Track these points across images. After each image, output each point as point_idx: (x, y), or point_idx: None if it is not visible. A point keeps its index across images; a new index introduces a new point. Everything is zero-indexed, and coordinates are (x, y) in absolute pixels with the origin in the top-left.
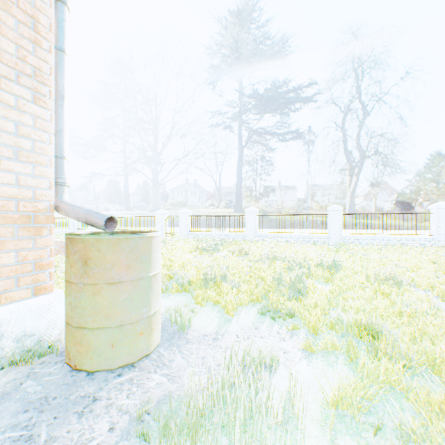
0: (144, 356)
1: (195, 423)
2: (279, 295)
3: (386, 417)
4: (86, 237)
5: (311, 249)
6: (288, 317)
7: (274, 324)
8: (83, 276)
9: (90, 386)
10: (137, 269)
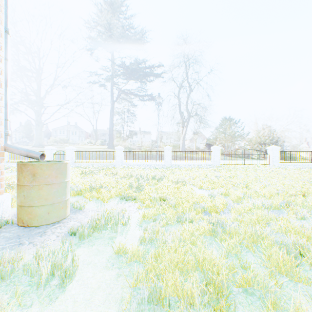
0: (63, 218)
1: (93, 226)
2: (130, 191)
3: (159, 219)
4: (34, 163)
5: (154, 171)
6: (133, 199)
7: (127, 203)
8: (33, 181)
9: (40, 230)
10: (60, 178)
